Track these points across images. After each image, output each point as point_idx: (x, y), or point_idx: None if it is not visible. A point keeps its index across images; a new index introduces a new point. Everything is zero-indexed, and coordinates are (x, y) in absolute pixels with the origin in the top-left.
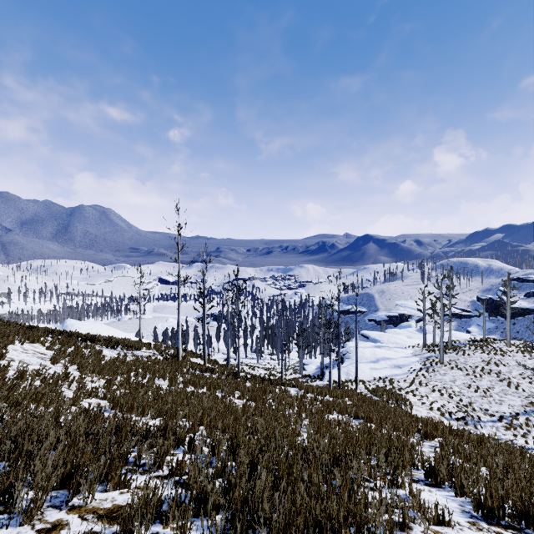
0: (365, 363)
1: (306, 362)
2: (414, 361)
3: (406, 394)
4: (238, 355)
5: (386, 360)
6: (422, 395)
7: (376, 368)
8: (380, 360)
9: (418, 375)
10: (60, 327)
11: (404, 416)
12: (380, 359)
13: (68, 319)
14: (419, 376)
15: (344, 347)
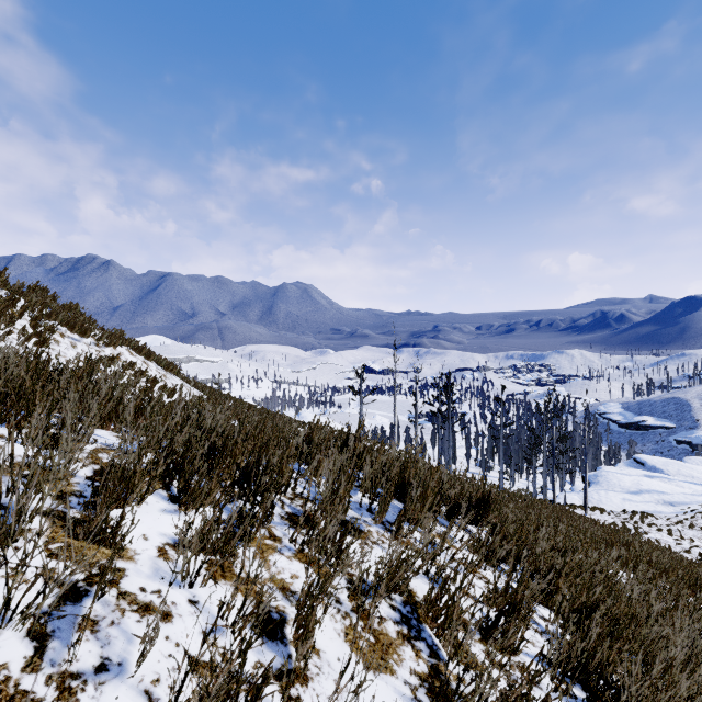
0: (617, 492)
1: (549, 487)
2: (699, 501)
3: (658, 531)
4: (449, 459)
5: (653, 494)
6: (683, 537)
7: (632, 500)
8: (642, 492)
9: (694, 516)
10: (297, 418)
11: (586, 520)
12: (643, 490)
13: (302, 412)
14: (696, 518)
15: (596, 471)
